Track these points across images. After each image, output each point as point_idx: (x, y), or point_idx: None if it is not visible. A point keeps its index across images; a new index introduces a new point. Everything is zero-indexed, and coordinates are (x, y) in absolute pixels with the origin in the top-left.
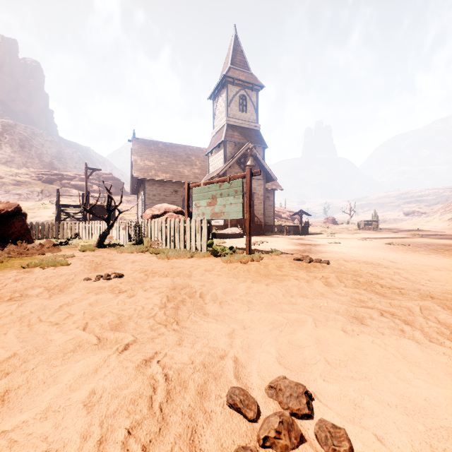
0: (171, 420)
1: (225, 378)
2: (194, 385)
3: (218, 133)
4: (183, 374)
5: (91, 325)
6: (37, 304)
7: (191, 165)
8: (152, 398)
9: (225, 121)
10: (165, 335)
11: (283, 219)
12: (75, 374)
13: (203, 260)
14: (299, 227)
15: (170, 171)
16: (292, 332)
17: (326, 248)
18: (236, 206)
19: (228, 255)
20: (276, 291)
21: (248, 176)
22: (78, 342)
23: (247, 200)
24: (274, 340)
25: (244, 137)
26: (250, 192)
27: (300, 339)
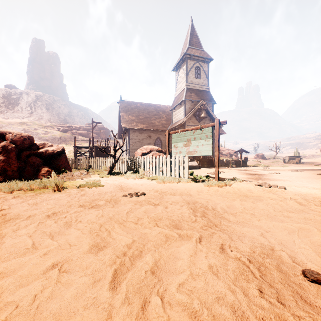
0: (277, 287)
1: (288, 264)
2: (273, 266)
3: (179, 95)
4: (258, 259)
5: (159, 225)
6: (111, 211)
7: (160, 118)
8: (253, 272)
9: (185, 86)
10: (217, 233)
11: (223, 156)
12: (187, 254)
13: (189, 185)
14: (239, 161)
15: (146, 123)
16: (306, 236)
17: (272, 177)
18: (206, 146)
19: (202, 181)
20: (265, 207)
21: (217, 125)
22: (165, 235)
23: (216, 142)
24: (300, 240)
25: (199, 96)
26: (218, 136)
27: (319, 241)
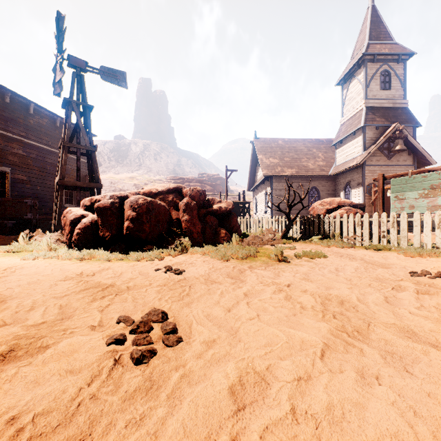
0: None
1: None
2: None
3: (351, 120)
4: None
5: None
6: None
7: (314, 158)
8: None
9: (363, 105)
10: None
11: None
12: None
13: None
14: None
15: (295, 166)
16: None
17: None
18: None
19: None
20: None
21: None
22: None
23: None
24: None
25: (388, 118)
26: None
27: None
